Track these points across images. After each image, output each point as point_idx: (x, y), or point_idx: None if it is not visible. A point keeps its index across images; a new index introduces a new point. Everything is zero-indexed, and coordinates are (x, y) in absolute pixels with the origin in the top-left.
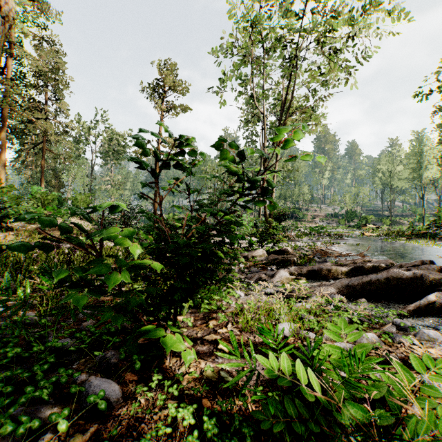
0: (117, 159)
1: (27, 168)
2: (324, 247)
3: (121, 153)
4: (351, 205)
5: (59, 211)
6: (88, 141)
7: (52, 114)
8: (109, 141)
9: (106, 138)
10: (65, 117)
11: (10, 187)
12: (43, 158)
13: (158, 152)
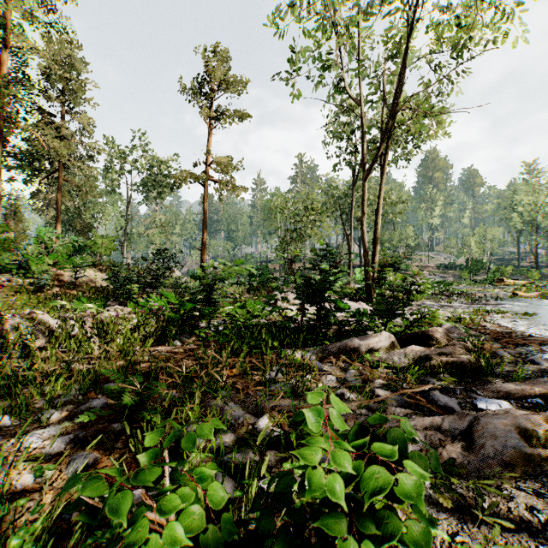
0: (159, 193)
1: (49, 207)
2: (479, 320)
3: (165, 186)
4: (479, 251)
5: (70, 260)
6: (122, 170)
7: (70, 132)
8: (148, 169)
9: (143, 165)
10: (88, 137)
11: (1, 227)
12: (59, 191)
13: (206, 177)
